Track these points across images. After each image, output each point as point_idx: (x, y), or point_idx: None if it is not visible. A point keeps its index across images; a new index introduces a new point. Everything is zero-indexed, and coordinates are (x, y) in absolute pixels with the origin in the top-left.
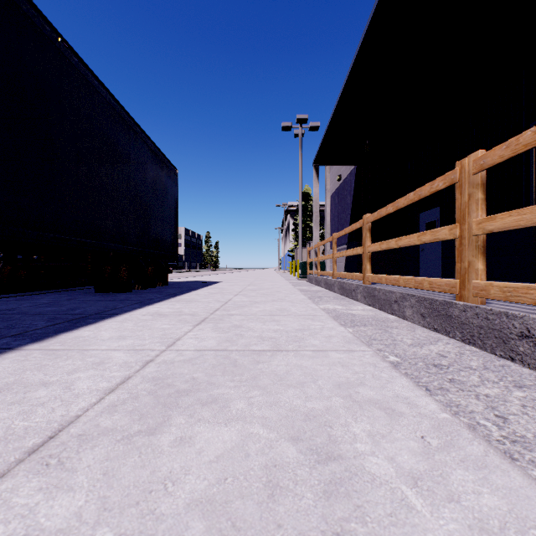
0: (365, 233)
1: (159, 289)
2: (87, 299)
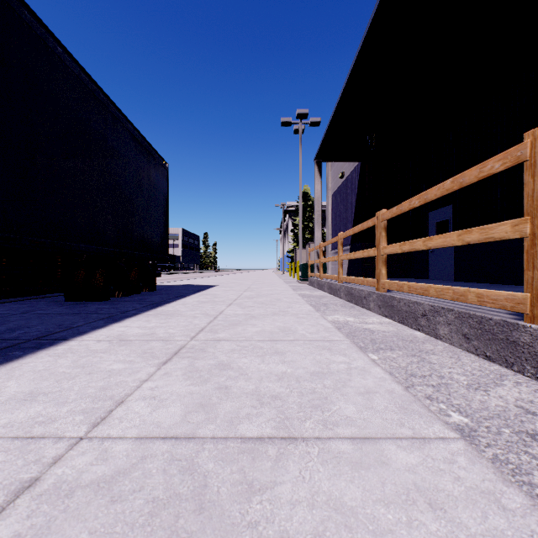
0: (380, 232)
1: (143, 296)
2: (47, 312)
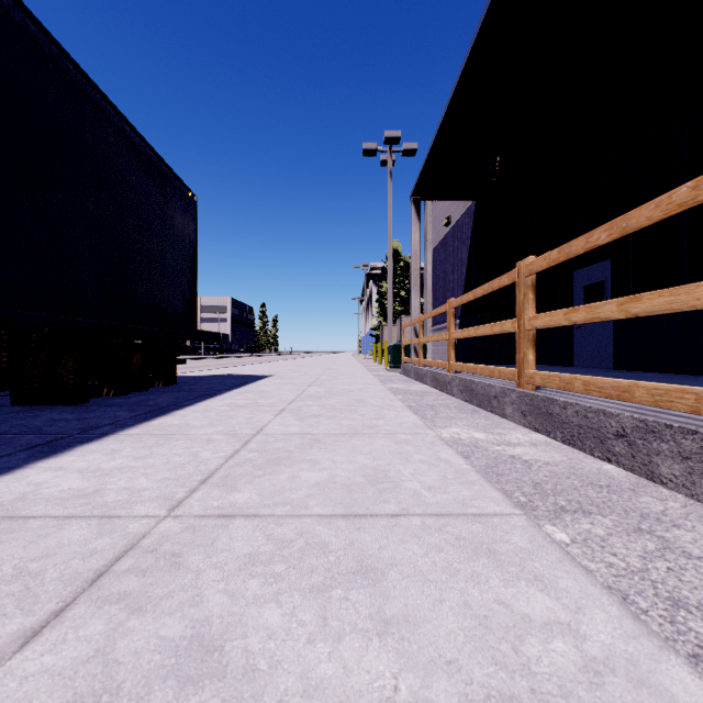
0: (523, 293)
1: (148, 395)
2: None
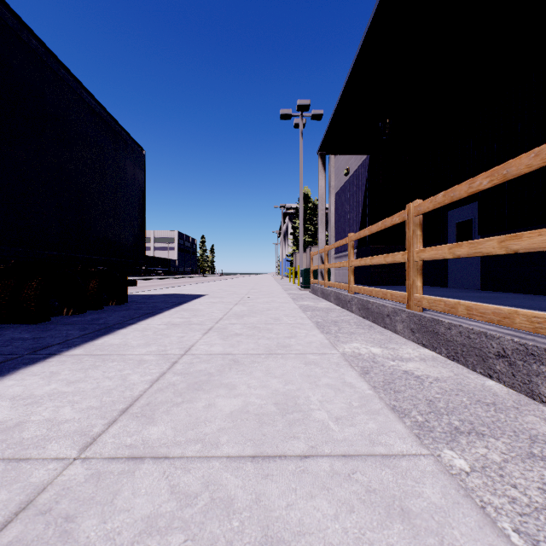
0: (412, 230)
1: (101, 313)
2: None
